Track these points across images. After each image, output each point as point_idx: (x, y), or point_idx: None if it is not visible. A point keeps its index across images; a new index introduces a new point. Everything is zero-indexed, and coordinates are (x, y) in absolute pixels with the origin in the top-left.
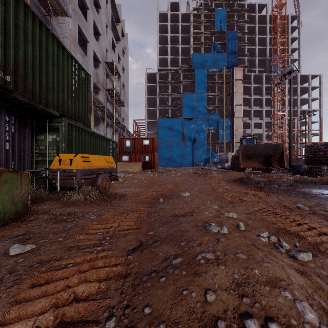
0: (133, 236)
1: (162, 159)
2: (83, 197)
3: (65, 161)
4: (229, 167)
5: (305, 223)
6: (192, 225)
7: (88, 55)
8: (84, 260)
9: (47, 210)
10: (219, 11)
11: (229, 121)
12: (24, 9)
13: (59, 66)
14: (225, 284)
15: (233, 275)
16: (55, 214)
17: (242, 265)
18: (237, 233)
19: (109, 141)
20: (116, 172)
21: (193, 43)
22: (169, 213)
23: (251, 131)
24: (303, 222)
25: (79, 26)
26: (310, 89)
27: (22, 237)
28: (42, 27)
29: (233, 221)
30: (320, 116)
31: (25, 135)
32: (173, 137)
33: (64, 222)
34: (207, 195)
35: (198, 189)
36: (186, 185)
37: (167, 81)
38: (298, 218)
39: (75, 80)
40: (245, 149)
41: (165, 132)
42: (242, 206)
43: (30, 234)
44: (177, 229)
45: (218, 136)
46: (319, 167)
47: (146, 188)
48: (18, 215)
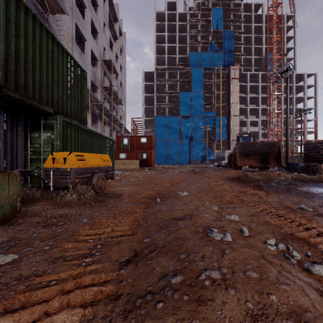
0: (127, 244)
1: (159, 156)
2: (77, 197)
3: (59, 159)
4: (226, 165)
5: (313, 227)
6: (193, 231)
7: (86, 53)
8: (70, 275)
9: (38, 212)
10: (215, 10)
11: (226, 119)
12: (16, 2)
13: (53, 62)
14: (238, 318)
15: (247, 304)
16: (45, 217)
17: (255, 288)
18: (242, 240)
19: (106, 139)
20: (112, 171)
21: (190, 42)
22: (166, 216)
23: (248, 129)
24: (310, 226)
25: (77, 25)
26: (305, 88)
27: (6, 244)
28: (36, 22)
29: (235, 224)
30: (315, 114)
31: (18, 132)
32: (170, 134)
33: (54, 226)
34: (206, 194)
35: (196, 188)
36: (183, 183)
37: (164, 80)
38: (304, 221)
39: (70, 76)
40: (242, 147)
41: (162, 130)
42: (243, 207)
43: (15, 241)
44: (175, 236)
45: (215, 134)
46: (316, 165)
47: (143, 187)
48: (5, 218)
